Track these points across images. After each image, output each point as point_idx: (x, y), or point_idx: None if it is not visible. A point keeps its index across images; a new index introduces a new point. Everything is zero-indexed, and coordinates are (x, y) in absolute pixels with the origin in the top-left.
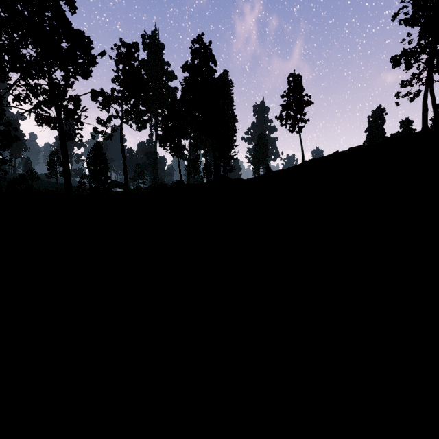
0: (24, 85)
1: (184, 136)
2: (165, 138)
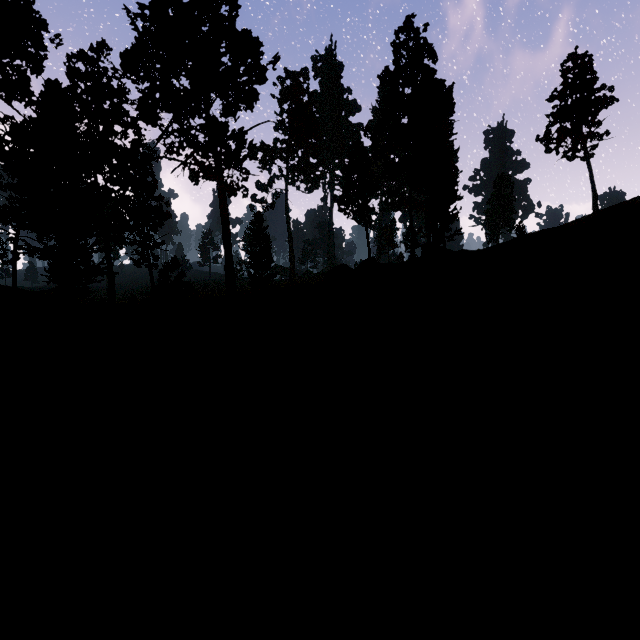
0: (177, 130)
1: (374, 191)
2: (347, 197)
